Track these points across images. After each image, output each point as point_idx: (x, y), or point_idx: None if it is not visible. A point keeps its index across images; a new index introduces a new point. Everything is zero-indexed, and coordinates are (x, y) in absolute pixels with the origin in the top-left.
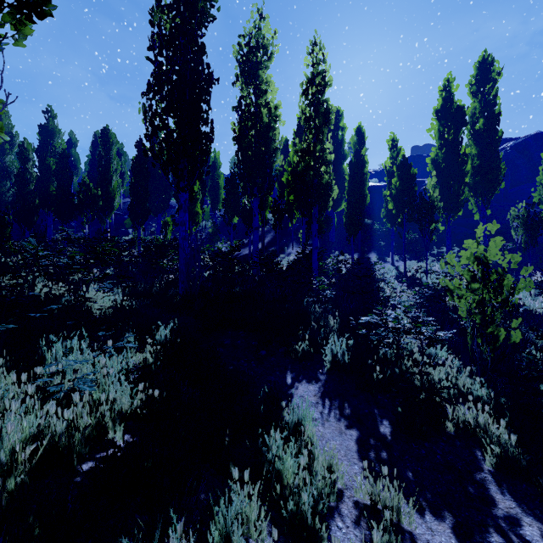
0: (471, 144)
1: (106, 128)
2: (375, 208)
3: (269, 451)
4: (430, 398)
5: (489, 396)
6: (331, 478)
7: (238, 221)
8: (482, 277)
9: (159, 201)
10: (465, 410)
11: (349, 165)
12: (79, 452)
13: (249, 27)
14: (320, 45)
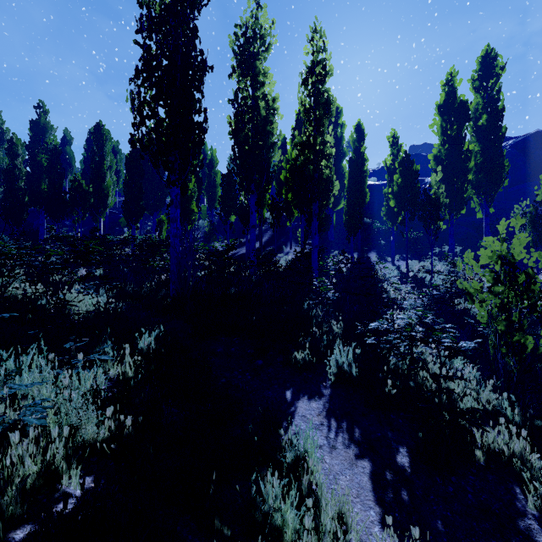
0: (474, 141)
1: (99, 124)
2: (374, 207)
3: (265, 497)
4: (455, 421)
5: (519, 416)
6: (342, 530)
7: (236, 219)
8: (505, 278)
9: (154, 199)
10: (494, 434)
11: (349, 161)
12: (12, 513)
13: (246, 17)
14: (320, 32)
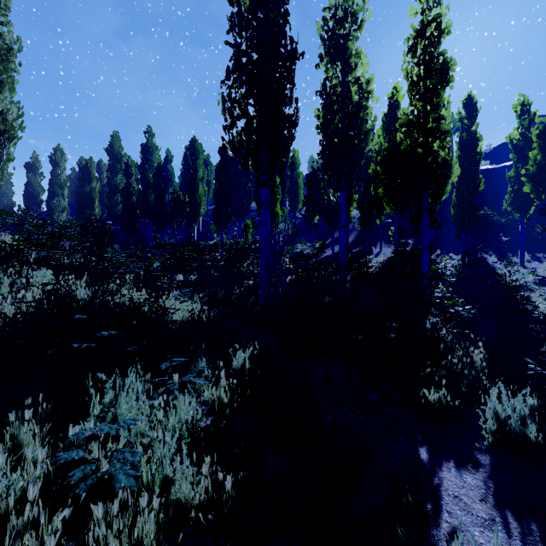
0: None
1: (193, 139)
2: (486, 196)
3: None
4: None
5: None
6: None
7: (318, 221)
8: None
9: (240, 205)
10: None
11: (460, 143)
12: None
13: None
14: None
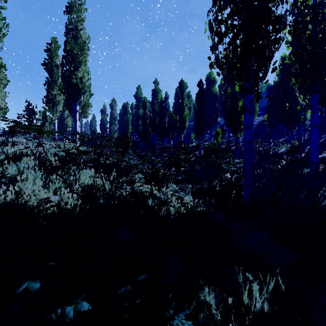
0: None
1: (181, 80)
2: None
3: None
4: None
5: None
6: None
7: None
8: None
9: (210, 120)
10: None
11: None
12: None
13: None
14: None
